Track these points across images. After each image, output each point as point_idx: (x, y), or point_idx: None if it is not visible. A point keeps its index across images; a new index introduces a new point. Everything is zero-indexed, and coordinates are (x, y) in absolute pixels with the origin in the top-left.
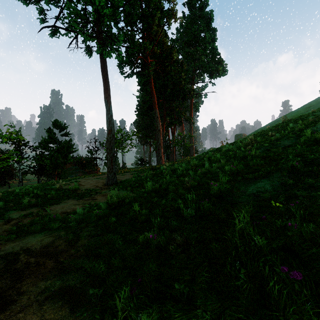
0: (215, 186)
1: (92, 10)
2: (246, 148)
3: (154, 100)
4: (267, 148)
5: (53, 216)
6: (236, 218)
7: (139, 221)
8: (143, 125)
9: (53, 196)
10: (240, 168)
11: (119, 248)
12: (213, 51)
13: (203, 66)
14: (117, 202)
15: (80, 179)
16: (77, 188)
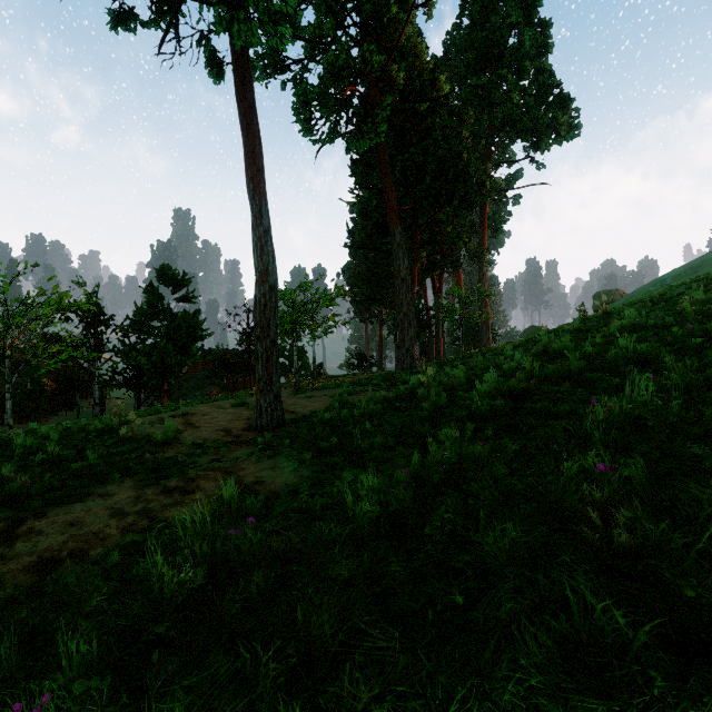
0: None
1: None
2: None
3: (390, 200)
4: None
5: None
6: None
7: None
8: (364, 275)
9: (89, 467)
10: None
11: None
12: (542, 78)
13: (515, 117)
14: (188, 592)
15: (202, 405)
16: (170, 439)
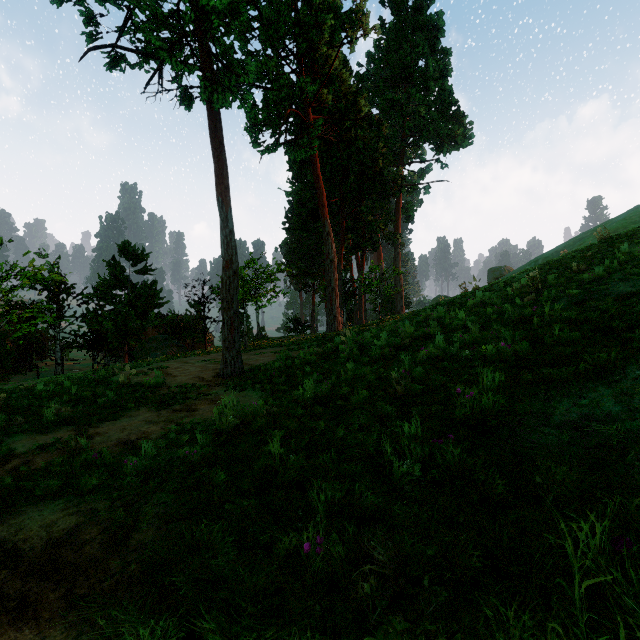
0: (469, 399)
1: (186, 1)
2: (524, 299)
3: (321, 198)
4: (575, 299)
5: (92, 456)
6: (566, 534)
7: (281, 483)
8: (299, 250)
9: (108, 401)
10: (522, 350)
11: (223, 573)
12: (444, 96)
13: (422, 127)
14: (234, 427)
15: (170, 361)
16: (160, 383)
